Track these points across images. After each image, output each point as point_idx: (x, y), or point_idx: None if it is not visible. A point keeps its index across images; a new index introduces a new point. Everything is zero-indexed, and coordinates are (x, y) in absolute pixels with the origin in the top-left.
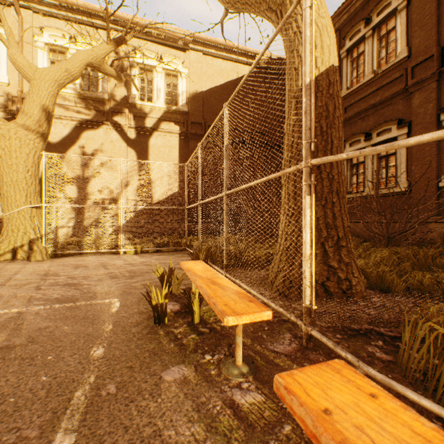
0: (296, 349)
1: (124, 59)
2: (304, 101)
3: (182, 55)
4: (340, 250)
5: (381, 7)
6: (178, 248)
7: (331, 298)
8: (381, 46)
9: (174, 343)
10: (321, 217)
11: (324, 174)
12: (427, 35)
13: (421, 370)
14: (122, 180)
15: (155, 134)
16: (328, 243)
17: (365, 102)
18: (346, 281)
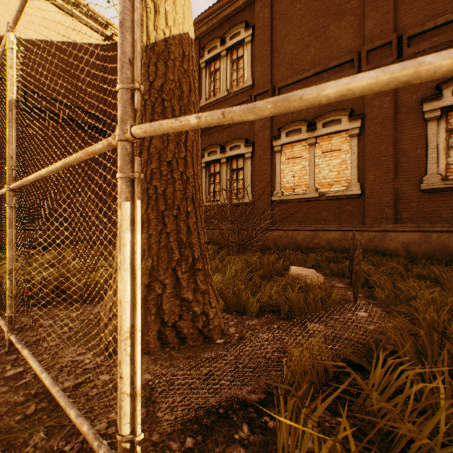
0: None
1: None
2: None
3: None
4: (196, 275)
5: (234, 34)
6: None
7: (186, 343)
8: (233, 69)
9: None
10: (173, 232)
11: (177, 173)
12: (265, 72)
13: None
14: None
15: None
16: (182, 267)
17: None
18: (203, 315)
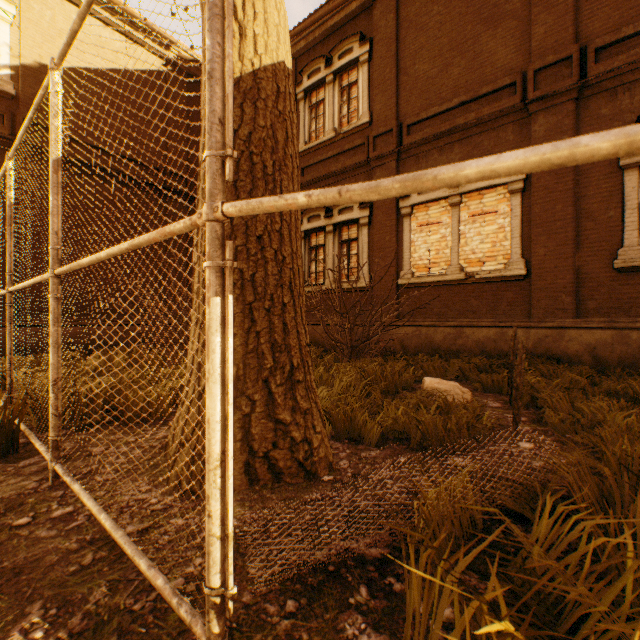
0: None
1: None
2: (209, 45)
3: None
4: (295, 389)
5: (344, 51)
6: None
7: (282, 480)
8: (343, 99)
9: None
10: (264, 331)
11: (269, 252)
12: (387, 103)
13: None
14: None
15: None
16: (276, 378)
17: (326, 167)
18: (305, 443)
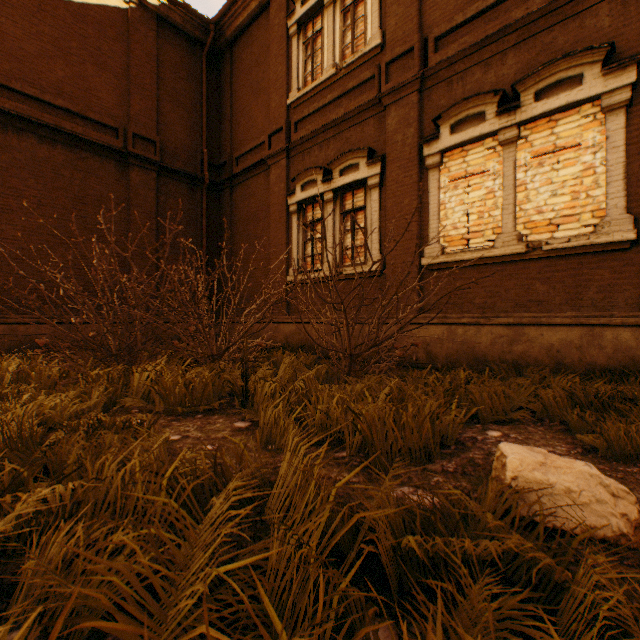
0: None
1: None
2: None
3: None
4: None
5: None
6: None
7: None
8: (346, 25)
9: None
10: None
11: None
12: (406, 13)
13: None
14: None
15: None
16: None
17: (324, 116)
18: None
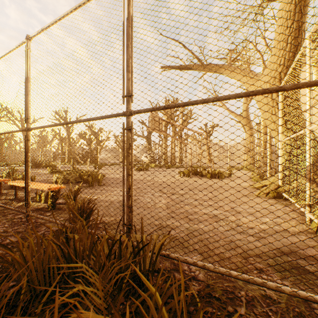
0: None
1: None
2: None
3: None
4: None
5: None
6: None
7: None
8: None
9: None
10: None
11: None
12: None
13: None
14: (308, 78)
15: None
16: None
17: None
18: None
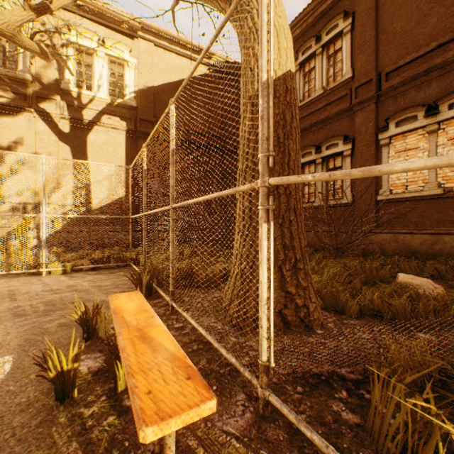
0: (251, 423)
1: (53, 34)
2: (261, 103)
3: (130, 43)
4: (298, 274)
5: (330, 28)
6: (121, 263)
7: (289, 328)
8: (329, 64)
9: (77, 441)
10: (278, 237)
11: (281, 189)
12: (367, 59)
13: (397, 447)
14: (45, 183)
15: (95, 129)
16: (286, 266)
17: (316, 116)
18: (304, 308)
